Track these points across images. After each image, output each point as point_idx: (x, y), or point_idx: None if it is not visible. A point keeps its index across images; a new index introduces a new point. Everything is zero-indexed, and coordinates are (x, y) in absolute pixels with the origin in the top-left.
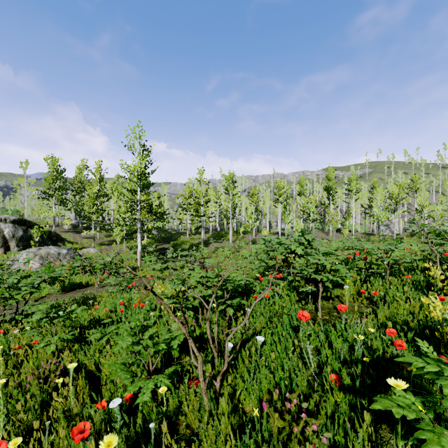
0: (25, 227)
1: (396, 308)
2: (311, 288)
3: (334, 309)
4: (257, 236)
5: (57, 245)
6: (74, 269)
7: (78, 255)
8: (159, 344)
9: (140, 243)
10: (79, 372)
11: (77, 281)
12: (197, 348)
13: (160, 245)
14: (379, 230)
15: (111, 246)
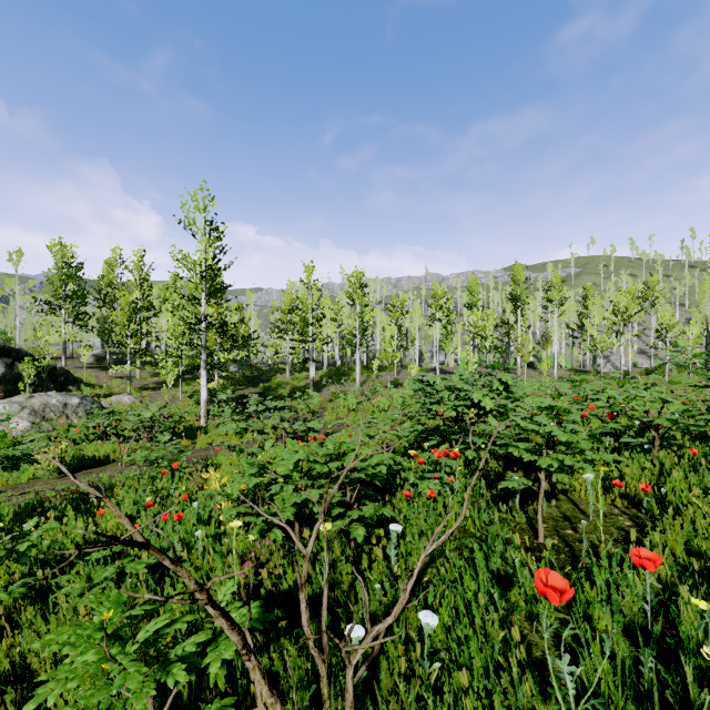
0: (10, 360)
1: (702, 525)
2: (522, 480)
3: (565, 521)
4: (400, 374)
5: (67, 390)
6: (88, 431)
7: (99, 408)
8: (171, 665)
9: (205, 386)
10: (6, 695)
11: (89, 453)
12: (268, 682)
13: (242, 389)
14: (596, 365)
15: (160, 392)
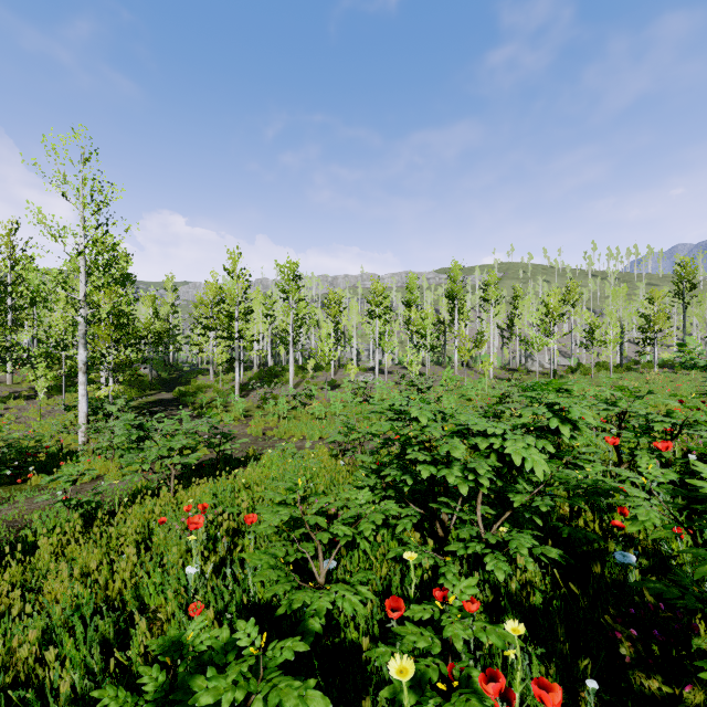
0: None
1: None
2: None
3: None
4: (337, 374)
5: None
6: None
7: None
8: None
9: (85, 396)
10: None
11: None
12: None
13: (153, 394)
14: (527, 364)
15: (35, 401)
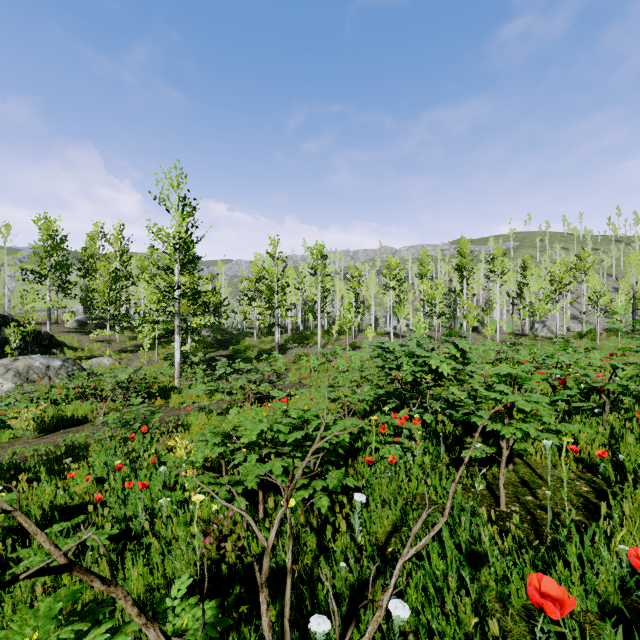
0: None
1: None
2: (483, 447)
3: (524, 486)
4: (357, 337)
5: (51, 353)
6: (68, 392)
7: (79, 369)
8: None
9: (179, 349)
10: None
11: (68, 413)
12: None
13: (213, 352)
14: (534, 329)
15: (137, 354)
